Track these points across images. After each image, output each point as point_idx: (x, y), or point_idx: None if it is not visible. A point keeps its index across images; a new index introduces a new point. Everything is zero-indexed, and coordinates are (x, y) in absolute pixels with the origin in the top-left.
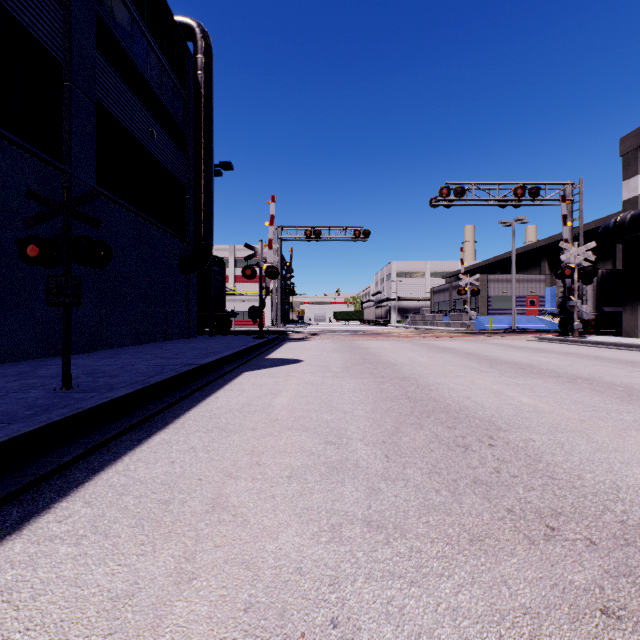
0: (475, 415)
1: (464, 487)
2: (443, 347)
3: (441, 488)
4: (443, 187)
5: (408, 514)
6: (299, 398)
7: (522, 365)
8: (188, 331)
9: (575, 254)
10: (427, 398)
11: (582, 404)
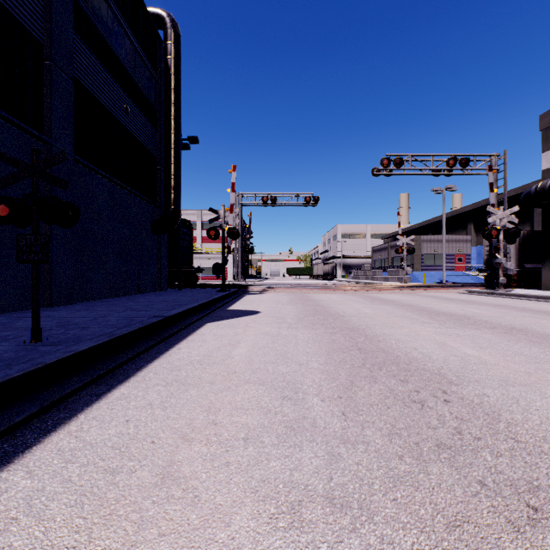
0: (425, 367)
1: (428, 452)
2: (384, 299)
3: (404, 453)
4: (384, 158)
5: (373, 488)
6: (256, 349)
7: (458, 316)
8: (159, 285)
9: (500, 217)
10: (376, 349)
11: (524, 355)
